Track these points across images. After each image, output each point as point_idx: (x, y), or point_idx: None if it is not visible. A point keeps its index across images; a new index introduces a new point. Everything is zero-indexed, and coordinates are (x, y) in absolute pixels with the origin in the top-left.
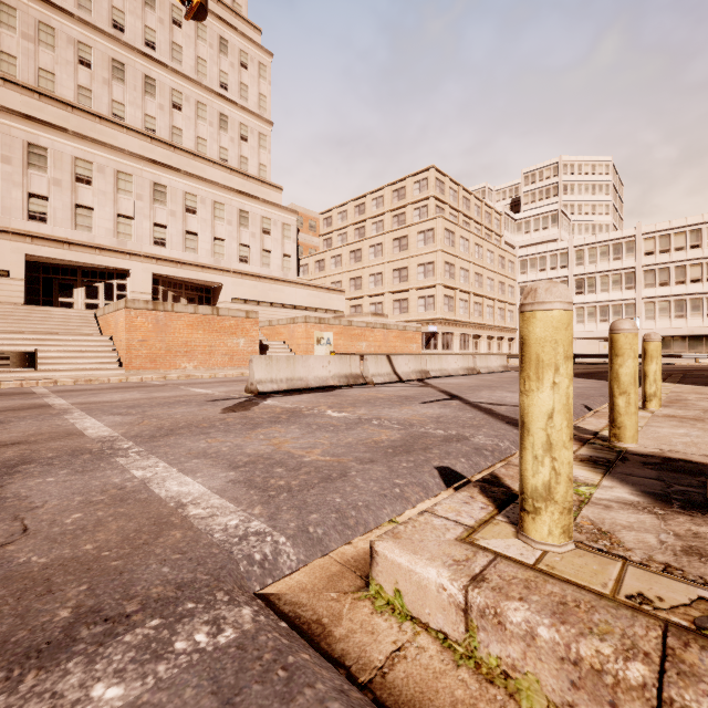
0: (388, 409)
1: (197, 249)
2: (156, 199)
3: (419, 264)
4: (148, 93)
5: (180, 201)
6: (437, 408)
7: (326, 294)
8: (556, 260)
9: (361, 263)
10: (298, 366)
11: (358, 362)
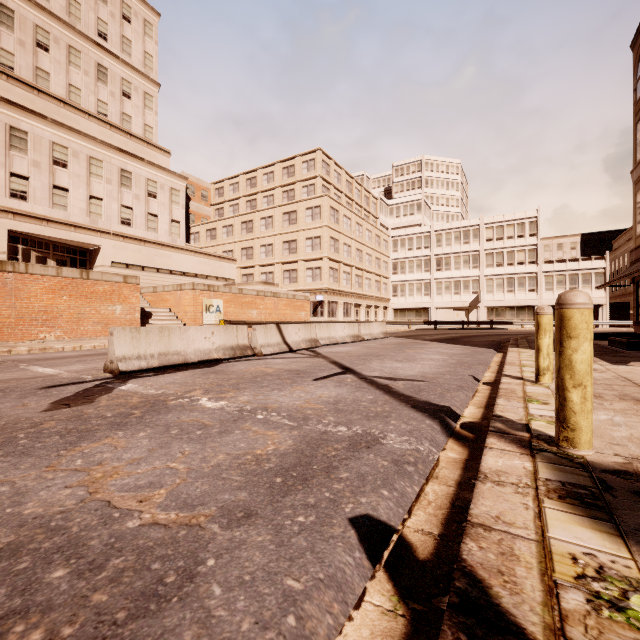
0: (278, 392)
1: (68, 206)
2: (13, 146)
3: (307, 238)
4: (4, 24)
5: (46, 152)
6: (332, 388)
7: (218, 262)
8: (421, 241)
9: (252, 234)
10: (174, 339)
11: (246, 332)
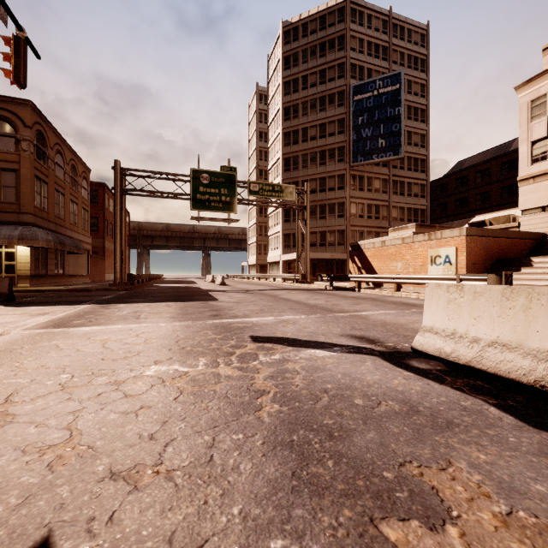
0: (102, 412)
1: None
2: None
3: None
4: None
5: None
6: None
7: None
8: None
9: None
10: (543, 319)
11: None
